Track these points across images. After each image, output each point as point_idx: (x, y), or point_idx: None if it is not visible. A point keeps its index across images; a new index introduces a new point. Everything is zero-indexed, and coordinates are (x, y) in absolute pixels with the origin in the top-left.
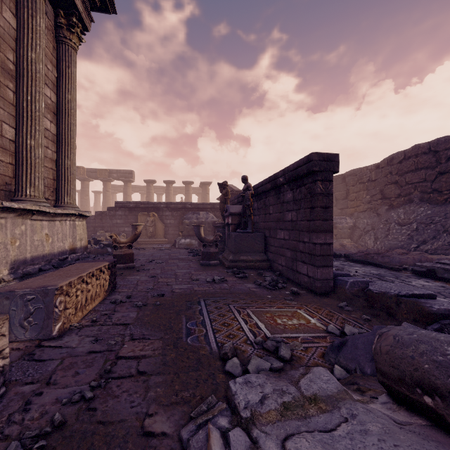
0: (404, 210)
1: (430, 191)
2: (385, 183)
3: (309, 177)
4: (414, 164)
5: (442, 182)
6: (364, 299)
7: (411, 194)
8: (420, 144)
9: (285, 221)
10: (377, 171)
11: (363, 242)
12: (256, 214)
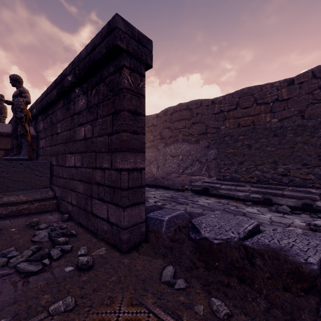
0: (174, 147)
1: (188, 134)
2: (162, 127)
3: (110, 65)
4: (179, 116)
5: (194, 129)
6: (189, 247)
7: (178, 136)
8: (182, 103)
9: (77, 140)
10: (157, 119)
11: (150, 170)
12: (42, 137)
